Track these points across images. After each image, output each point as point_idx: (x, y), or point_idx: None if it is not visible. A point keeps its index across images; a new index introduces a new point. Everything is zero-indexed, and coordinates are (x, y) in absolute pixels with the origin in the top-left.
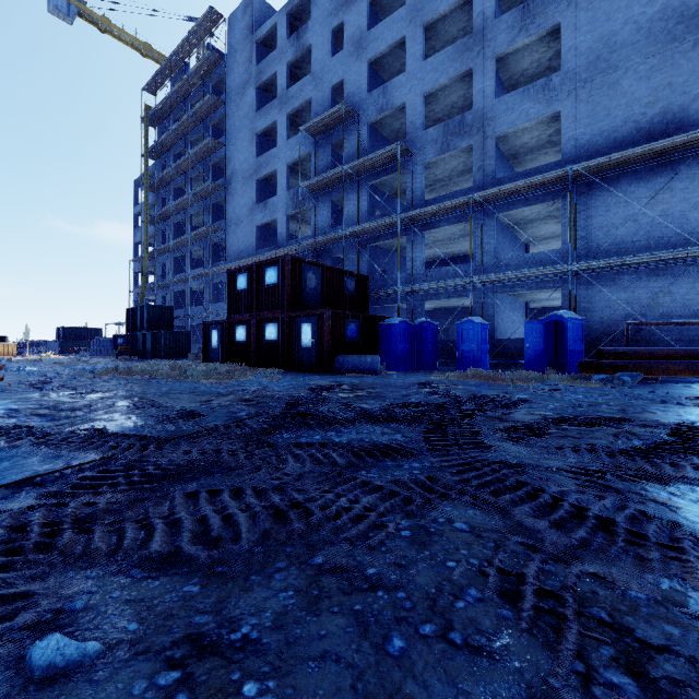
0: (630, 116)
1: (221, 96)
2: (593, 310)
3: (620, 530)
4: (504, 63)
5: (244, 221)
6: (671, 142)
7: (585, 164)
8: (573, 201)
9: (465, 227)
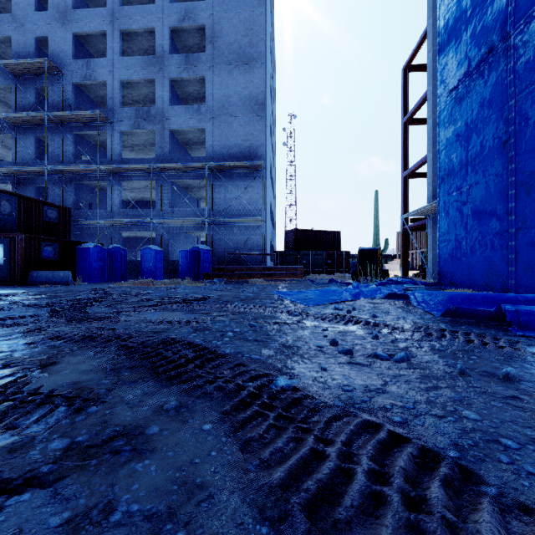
0: (237, 143)
1: None
2: (221, 245)
3: (92, 319)
4: (177, 84)
5: None
6: (250, 164)
7: (214, 164)
8: (212, 182)
9: (154, 183)
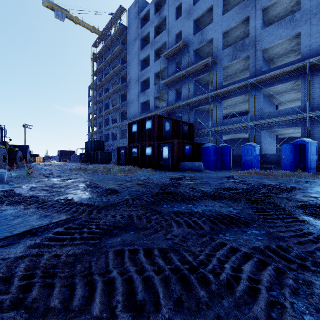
0: None
1: (124, 45)
2: None
3: None
4: (266, 11)
5: (135, 101)
6: None
7: (317, 58)
8: (308, 79)
9: (244, 98)
